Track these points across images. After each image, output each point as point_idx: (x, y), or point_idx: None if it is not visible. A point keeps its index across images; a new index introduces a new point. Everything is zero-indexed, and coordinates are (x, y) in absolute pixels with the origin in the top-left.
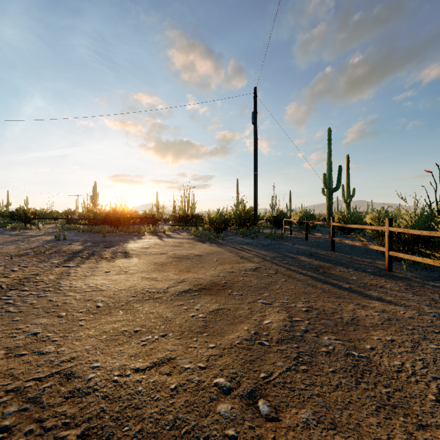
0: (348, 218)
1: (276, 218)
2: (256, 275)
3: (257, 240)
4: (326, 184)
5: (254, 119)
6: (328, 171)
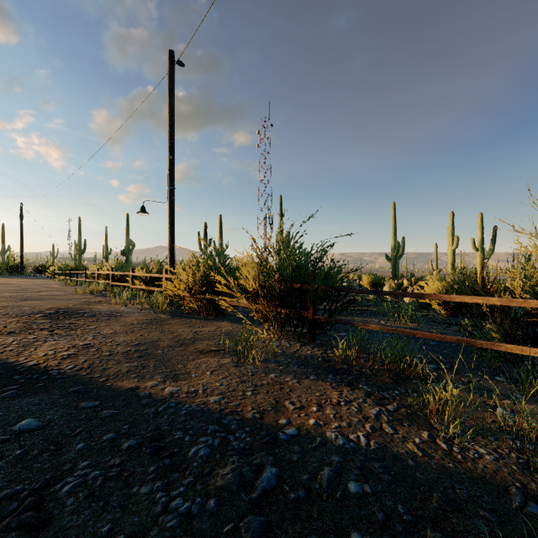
0: (74, 268)
1: (39, 268)
2: (18, 279)
3: (21, 277)
4: (77, 249)
5: (21, 218)
6: (79, 242)
